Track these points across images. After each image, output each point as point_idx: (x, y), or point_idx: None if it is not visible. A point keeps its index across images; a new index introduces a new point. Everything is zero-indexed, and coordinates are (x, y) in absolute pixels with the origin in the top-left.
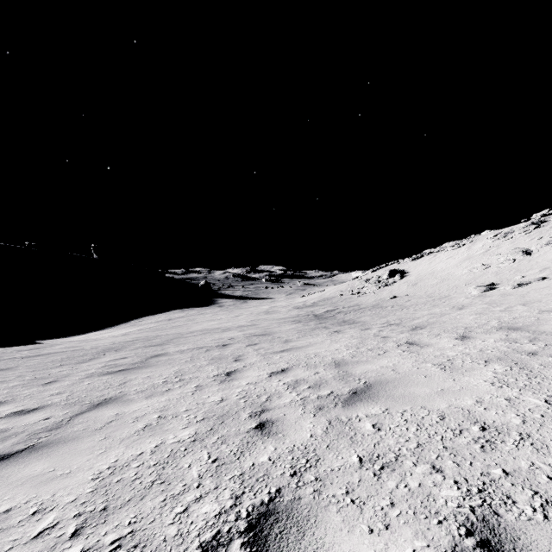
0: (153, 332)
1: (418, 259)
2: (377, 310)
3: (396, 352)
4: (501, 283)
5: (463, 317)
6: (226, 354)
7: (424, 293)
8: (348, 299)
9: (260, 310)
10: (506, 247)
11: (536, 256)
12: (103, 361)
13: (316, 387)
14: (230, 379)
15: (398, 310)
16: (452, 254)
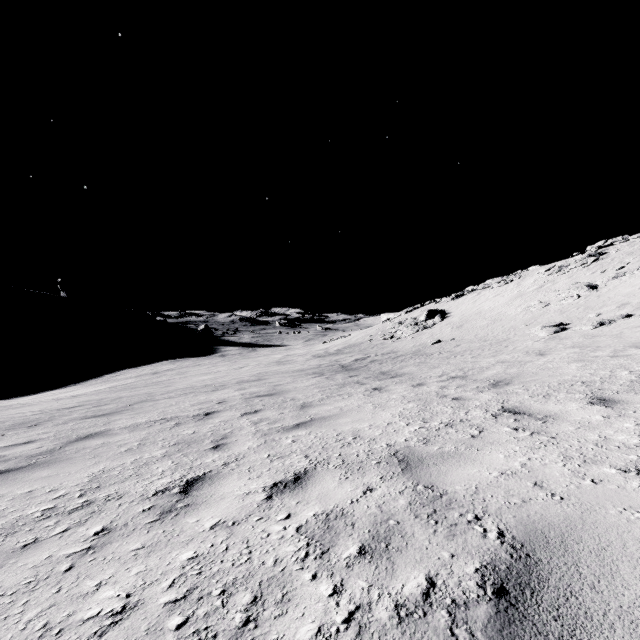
0: (116, 392)
1: (459, 297)
2: (421, 357)
3: (502, 431)
4: (571, 322)
5: (560, 366)
6: (203, 433)
7: (475, 337)
8: (379, 345)
9: (272, 359)
10: (564, 283)
11: (606, 291)
12: None
13: (381, 553)
14: (184, 504)
15: (450, 358)
16: (499, 291)
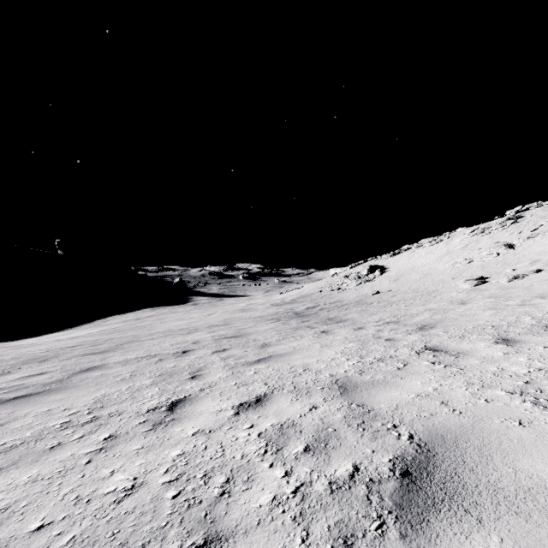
0: (107, 334)
1: (396, 255)
2: (362, 306)
3: (422, 364)
4: (491, 276)
5: (476, 313)
6: (182, 367)
7: (409, 288)
8: (328, 296)
9: (236, 307)
10: (486, 242)
11: (521, 249)
12: (7, 380)
13: (321, 450)
14: (171, 418)
15: (387, 306)
16: (430, 249)
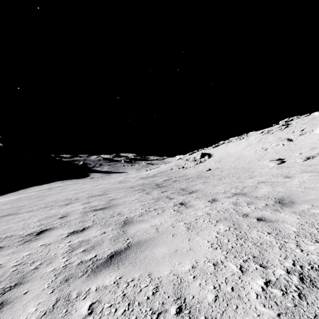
0: (3, 205)
1: (216, 147)
2: (203, 178)
3: None
4: (285, 158)
5: None
6: (4, 271)
7: (229, 166)
8: (176, 172)
9: (117, 180)
10: (272, 138)
11: (298, 141)
12: None
13: None
14: None
15: (222, 179)
16: (237, 143)
